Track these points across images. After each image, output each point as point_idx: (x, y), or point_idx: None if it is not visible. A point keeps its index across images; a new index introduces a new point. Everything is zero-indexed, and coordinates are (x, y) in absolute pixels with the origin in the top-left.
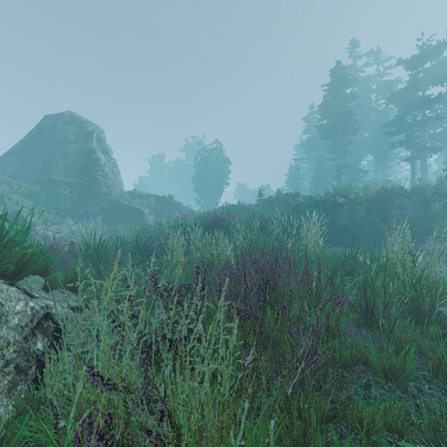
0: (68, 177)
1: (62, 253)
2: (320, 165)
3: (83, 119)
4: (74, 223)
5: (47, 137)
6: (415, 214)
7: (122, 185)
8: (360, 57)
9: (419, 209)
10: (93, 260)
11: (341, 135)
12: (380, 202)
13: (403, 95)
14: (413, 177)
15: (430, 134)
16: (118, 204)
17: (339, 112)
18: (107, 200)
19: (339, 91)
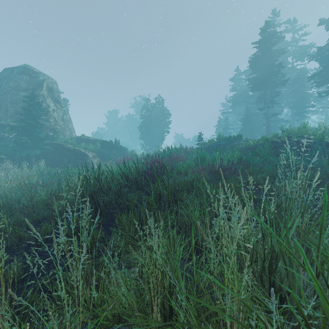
0: (16, 122)
1: None
2: (248, 115)
3: (36, 70)
4: (13, 166)
5: (1, 86)
6: None
7: (73, 131)
8: (280, 25)
9: None
10: None
11: (271, 86)
12: None
13: None
14: None
15: None
16: (62, 148)
17: (269, 65)
18: (51, 144)
19: (269, 46)
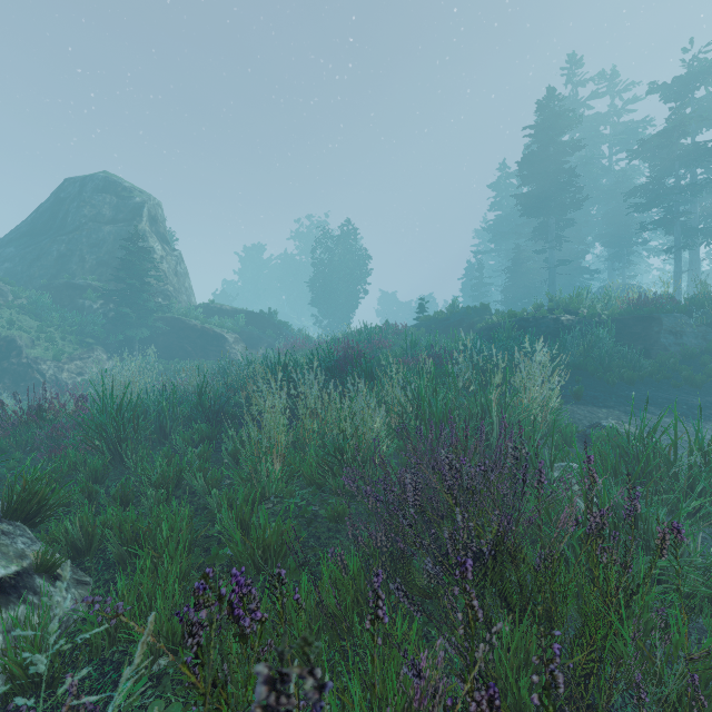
0: (100, 280)
1: (59, 417)
2: (520, 260)
3: (127, 184)
4: (108, 357)
5: (67, 215)
6: (700, 343)
7: (192, 294)
8: (584, 83)
9: (707, 335)
10: (108, 435)
11: (556, 210)
12: (638, 321)
13: (660, 142)
14: (691, 278)
15: (705, 208)
16: (183, 326)
17: (552, 171)
18: (164, 319)
19: (552, 137)
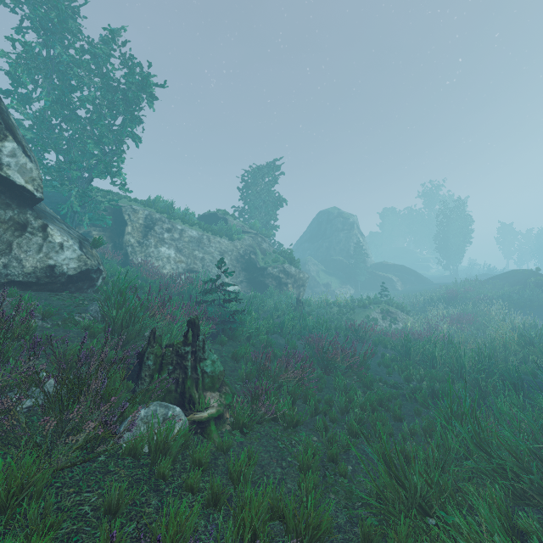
0: (341, 256)
1: None
2: None
3: (345, 212)
4: (351, 287)
5: (325, 229)
6: None
7: (371, 256)
8: None
9: None
10: None
11: None
12: None
13: None
14: None
15: None
16: (375, 275)
17: None
18: (367, 272)
19: None
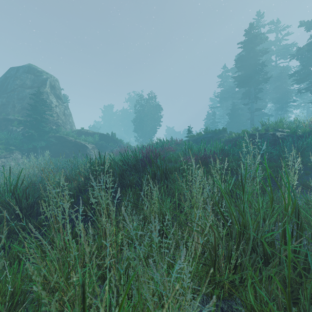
0: (22, 116)
1: None
2: (234, 109)
3: (40, 69)
4: (22, 156)
5: (8, 84)
6: None
7: (73, 125)
8: (264, 26)
9: None
10: None
11: (255, 83)
12: None
13: (308, 49)
14: None
15: None
16: (65, 140)
17: (253, 64)
18: (55, 137)
19: (253, 47)
